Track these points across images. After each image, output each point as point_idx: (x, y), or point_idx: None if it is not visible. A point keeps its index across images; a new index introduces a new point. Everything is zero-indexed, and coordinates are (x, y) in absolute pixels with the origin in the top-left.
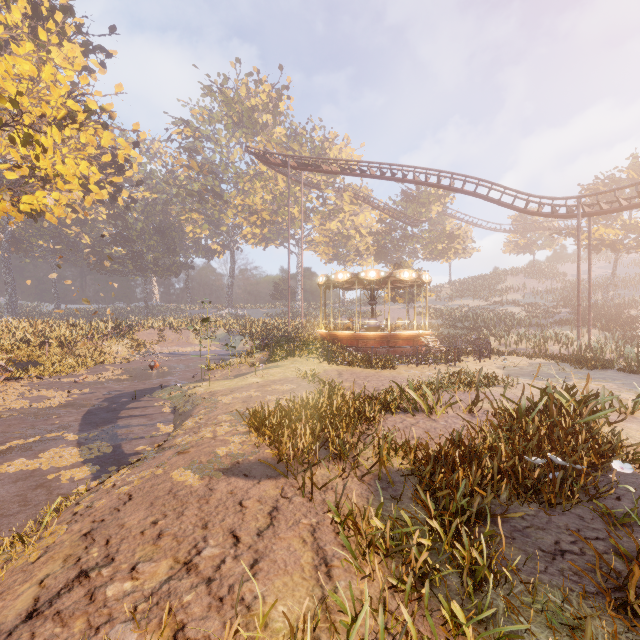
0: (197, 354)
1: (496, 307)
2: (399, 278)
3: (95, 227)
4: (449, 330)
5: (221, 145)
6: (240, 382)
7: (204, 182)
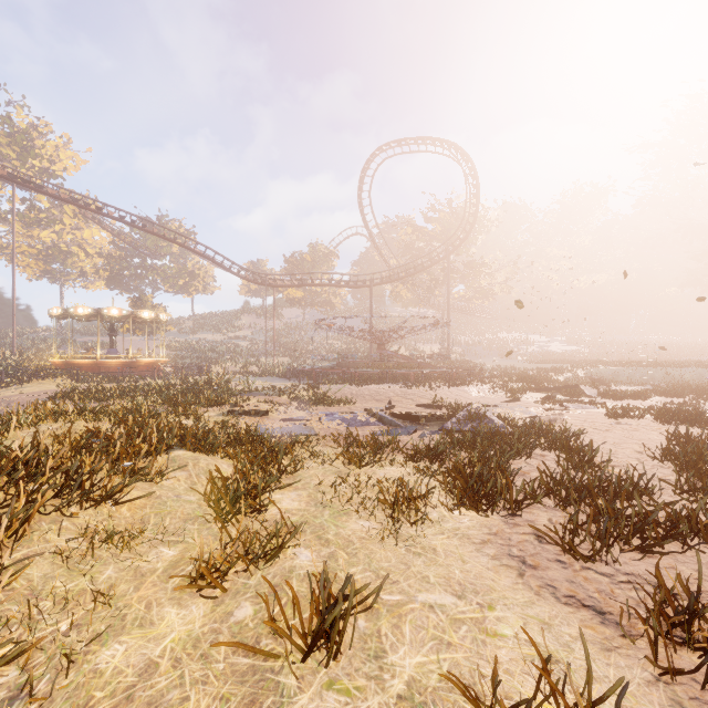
0: None
1: (231, 341)
2: (140, 316)
3: None
4: (187, 360)
5: None
6: (2, 395)
7: None
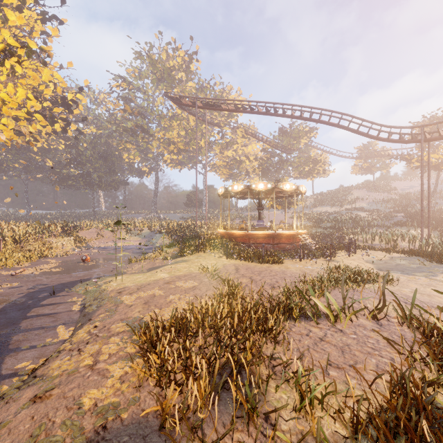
0: (125, 248)
1: (348, 212)
2: (282, 189)
3: (57, 154)
4: (316, 229)
5: (148, 95)
6: (149, 277)
7: (136, 121)
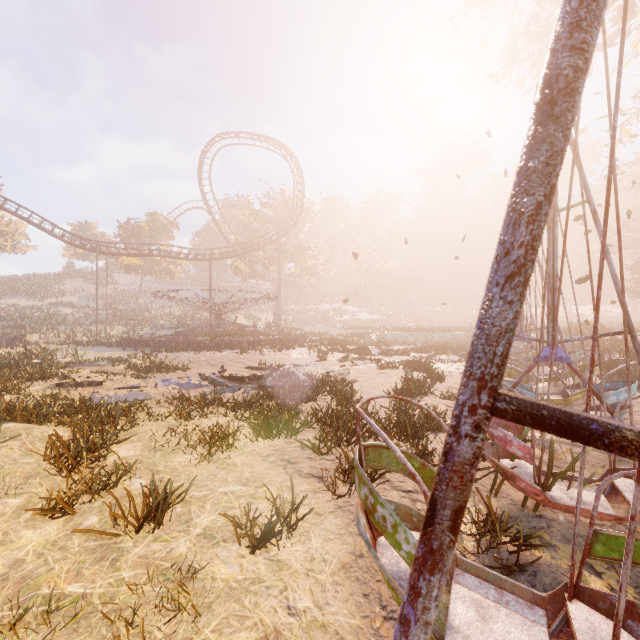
0: None
1: (51, 308)
2: None
3: None
4: None
5: None
6: None
7: None
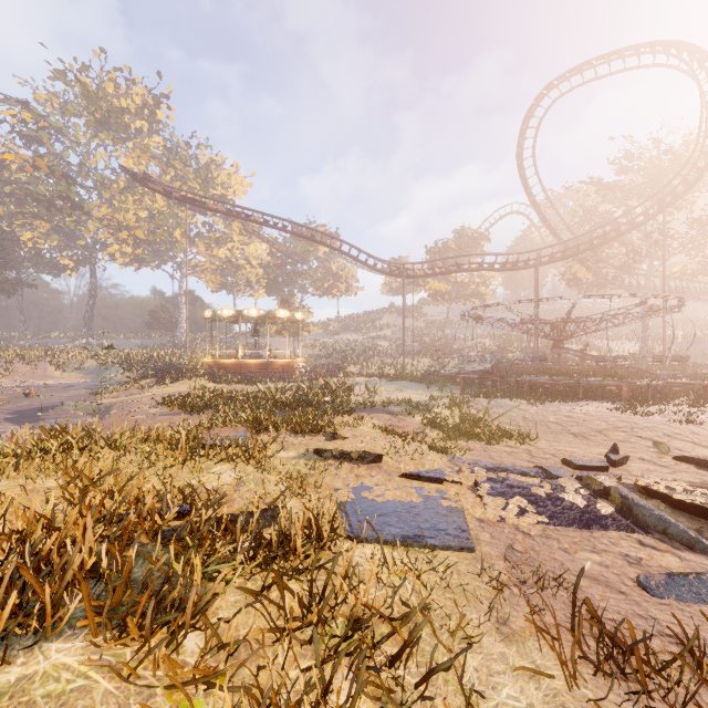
0: (66, 386)
1: (371, 341)
2: (276, 316)
3: None
4: (326, 360)
5: (78, 142)
6: (140, 395)
7: (54, 184)
